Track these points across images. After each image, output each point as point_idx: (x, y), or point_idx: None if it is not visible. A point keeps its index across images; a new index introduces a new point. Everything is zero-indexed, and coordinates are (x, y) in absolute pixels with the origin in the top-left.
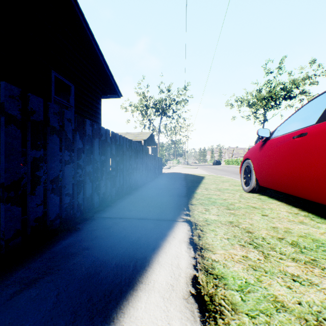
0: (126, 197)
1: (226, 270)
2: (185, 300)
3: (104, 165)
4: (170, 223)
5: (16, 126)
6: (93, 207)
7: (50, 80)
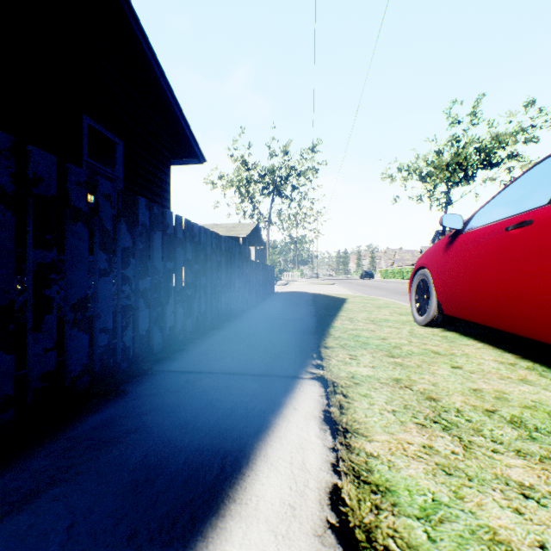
0: (211, 334)
1: (395, 474)
2: (318, 538)
3: (172, 278)
4: (289, 382)
5: (4, 204)
6: (152, 352)
7: (81, 132)
